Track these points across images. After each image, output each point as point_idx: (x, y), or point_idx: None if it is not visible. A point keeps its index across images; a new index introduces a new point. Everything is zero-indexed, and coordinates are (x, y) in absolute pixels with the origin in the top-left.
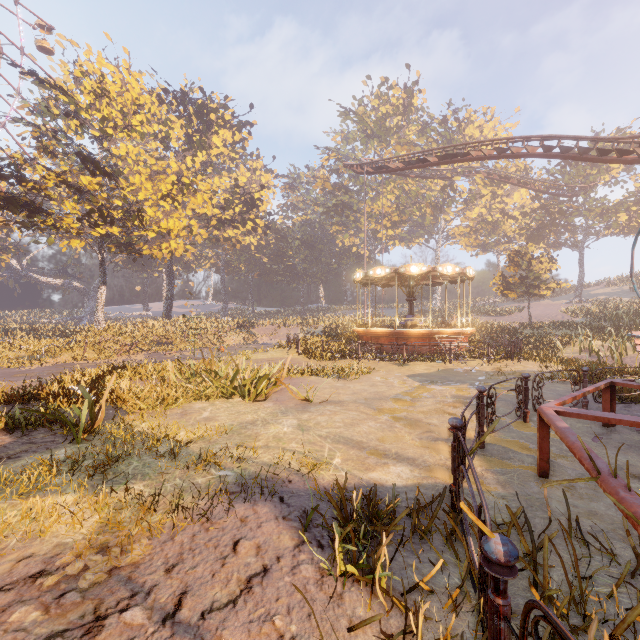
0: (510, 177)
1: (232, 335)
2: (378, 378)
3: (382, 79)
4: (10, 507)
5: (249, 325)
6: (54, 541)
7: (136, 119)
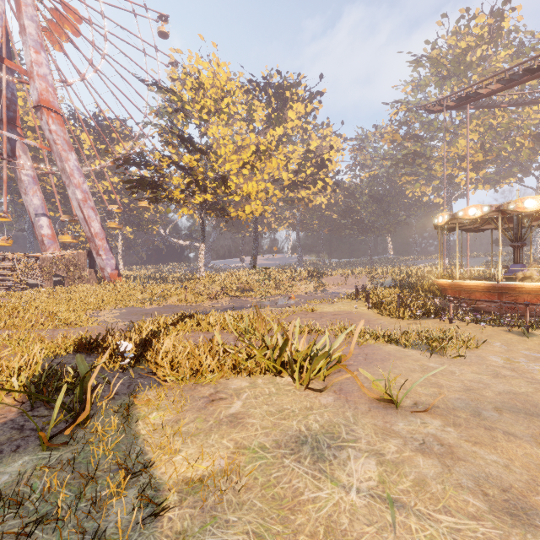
0: None
1: (303, 284)
2: (497, 358)
3: (461, 11)
4: None
5: (319, 275)
6: None
7: (224, 103)
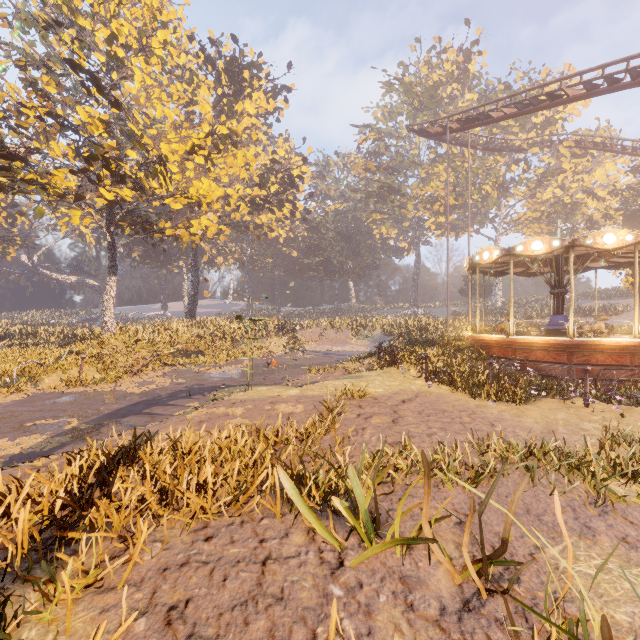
0: (612, 143)
1: (273, 340)
2: None
3: (435, 40)
4: None
5: (291, 328)
6: None
7: (157, 39)
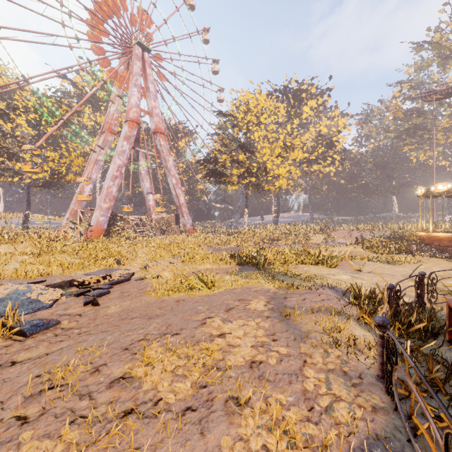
0: None
1: (316, 236)
2: (422, 267)
3: None
4: (251, 281)
5: (328, 230)
6: (267, 288)
7: (262, 117)
